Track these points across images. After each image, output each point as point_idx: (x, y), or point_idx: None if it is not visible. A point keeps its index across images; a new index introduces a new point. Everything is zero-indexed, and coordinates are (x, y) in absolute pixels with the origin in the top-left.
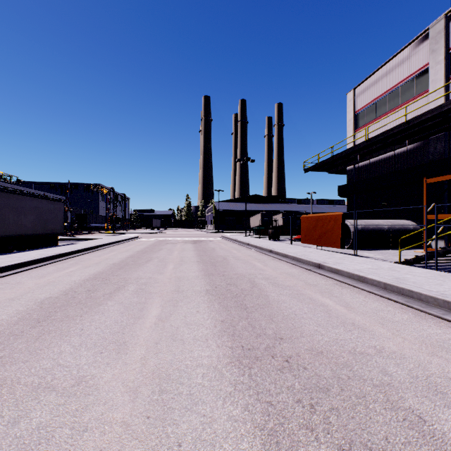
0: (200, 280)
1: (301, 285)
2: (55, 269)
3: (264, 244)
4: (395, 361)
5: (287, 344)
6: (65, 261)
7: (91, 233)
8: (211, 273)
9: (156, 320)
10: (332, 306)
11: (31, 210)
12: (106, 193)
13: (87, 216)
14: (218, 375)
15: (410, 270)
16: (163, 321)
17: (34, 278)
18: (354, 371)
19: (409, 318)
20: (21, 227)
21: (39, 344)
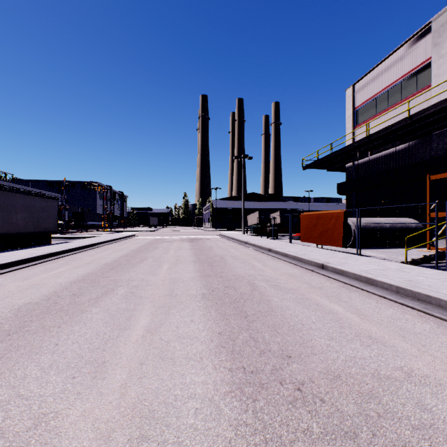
0: (196, 283)
1: (305, 288)
2: (42, 270)
3: (262, 242)
4: (431, 389)
5: (297, 364)
6: (55, 261)
7: (87, 231)
8: (207, 274)
9: (144, 332)
10: (343, 313)
11: (22, 207)
12: (103, 191)
13: (84, 214)
14: (214, 412)
15: (420, 271)
16: (152, 333)
17: (18, 280)
18: (383, 404)
19: (432, 328)
20: (12, 226)
21: (1, 366)
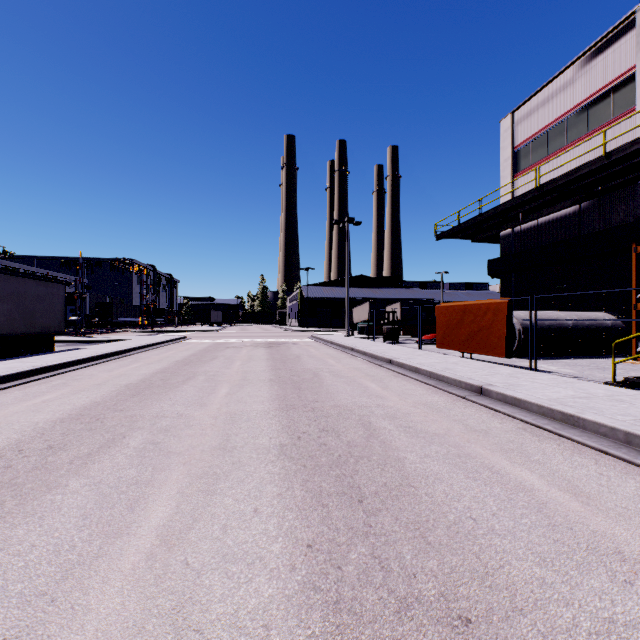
0: (270, 421)
1: (459, 433)
2: (18, 397)
3: (377, 349)
4: None
5: None
6: (46, 381)
7: (117, 332)
8: (291, 405)
9: (155, 542)
10: (544, 490)
11: (5, 295)
12: (141, 272)
13: (113, 307)
14: None
15: None
16: (170, 547)
17: None
18: None
19: None
20: None
21: None
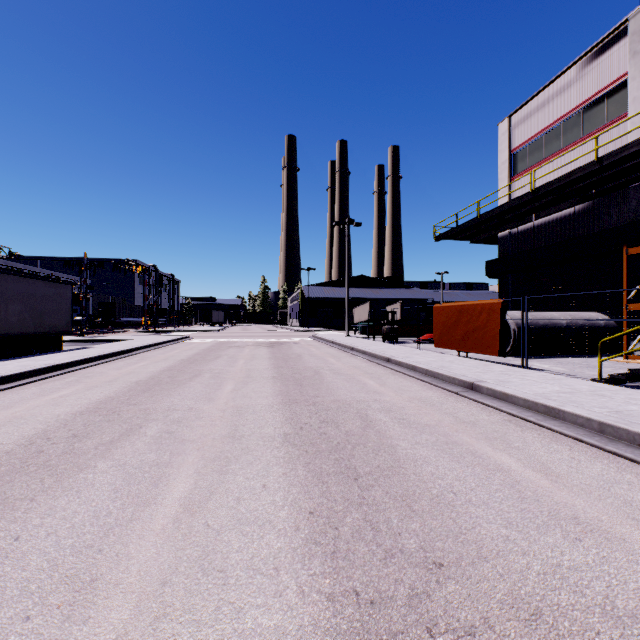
0: (274, 414)
1: (449, 424)
2: (36, 392)
3: (377, 348)
4: None
5: (456, 583)
6: (60, 378)
7: (120, 331)
8: (293, 400)
9: (179, 509)
10: (519, 471)
11: (16, 296)
12: (144, 273)
13: (116, 307)
14: None
15: (629, 395)
16: (193, 513)
17: None
18: None
19: None
20: None
21: None
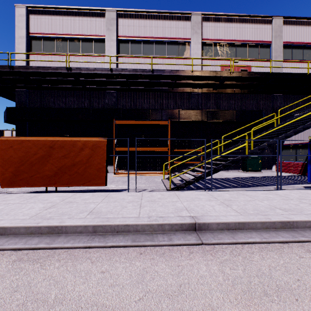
0: None
1: None
2: None
3: None
4: None
5: None
6: None
7: None
8: None
9: None
10: None
11: None
12: None
13: None
14: None
15: (223, 195)
16: None
17: None
18: None
19: None
20: None
21: None
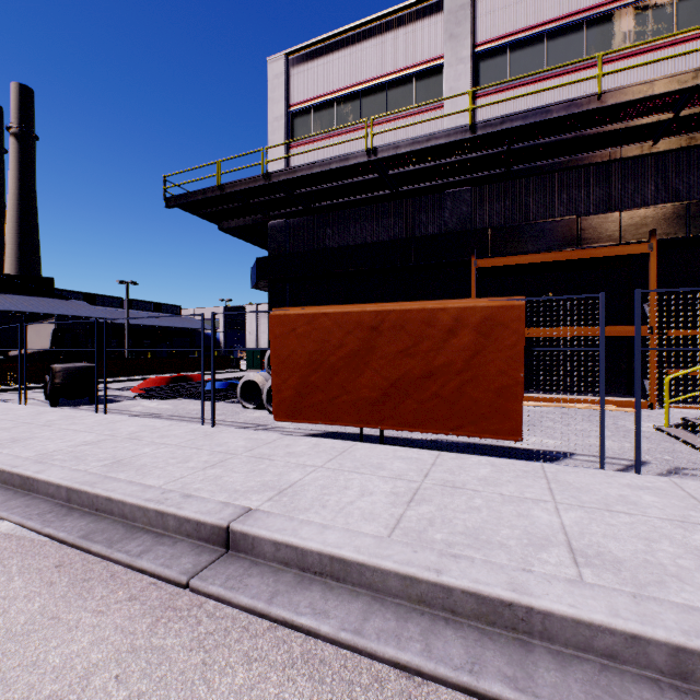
0: None
1: None
2: None
3: (72, 444)
4: None
5: None
6: None
7: None
8: None
9: None
10: None
11: None
12: None
13: None
14: None
15: None
16: None
17: None
18: None
19: None
20: None
21: None
